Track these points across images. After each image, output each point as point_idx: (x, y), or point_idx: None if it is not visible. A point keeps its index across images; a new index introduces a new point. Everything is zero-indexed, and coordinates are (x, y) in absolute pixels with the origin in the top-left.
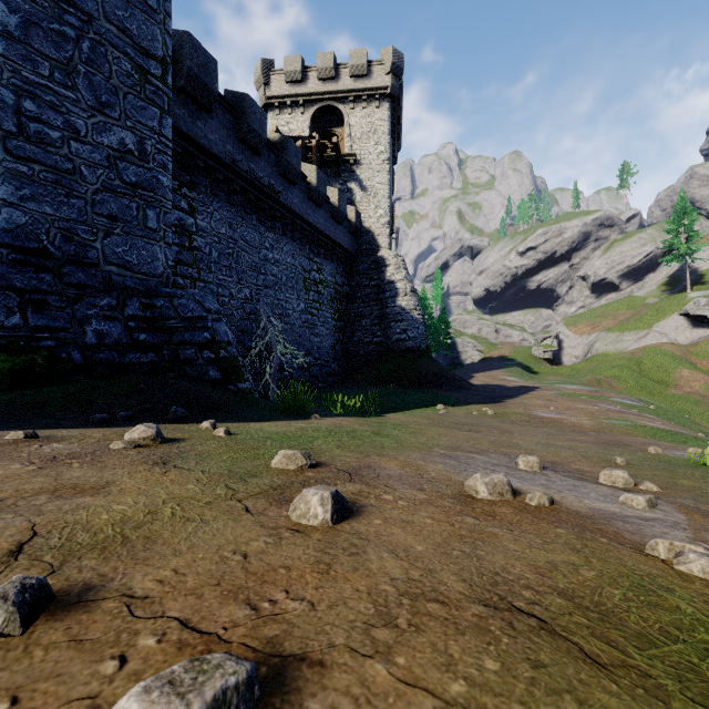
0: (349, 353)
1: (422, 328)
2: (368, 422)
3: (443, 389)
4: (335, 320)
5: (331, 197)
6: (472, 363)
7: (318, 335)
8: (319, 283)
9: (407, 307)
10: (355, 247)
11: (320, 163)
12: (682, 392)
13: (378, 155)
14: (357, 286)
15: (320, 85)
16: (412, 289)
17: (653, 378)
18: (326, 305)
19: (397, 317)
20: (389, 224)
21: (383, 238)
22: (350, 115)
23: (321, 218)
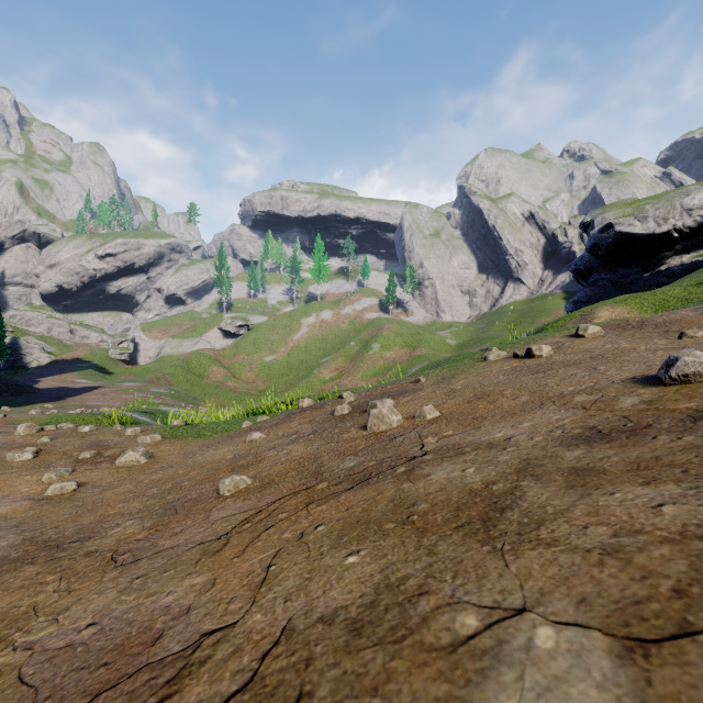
0: None
1: None
2: None
3: (5, 395)
4: None
5: None
6: (39, 367)
7: None
8: None
9: None
10: None
11: None
12: (211, 382)
13: None
14: None
15: None
16: None
17: (196, 373)
18: None
19: None
20: None
21: None
22: None
23: None
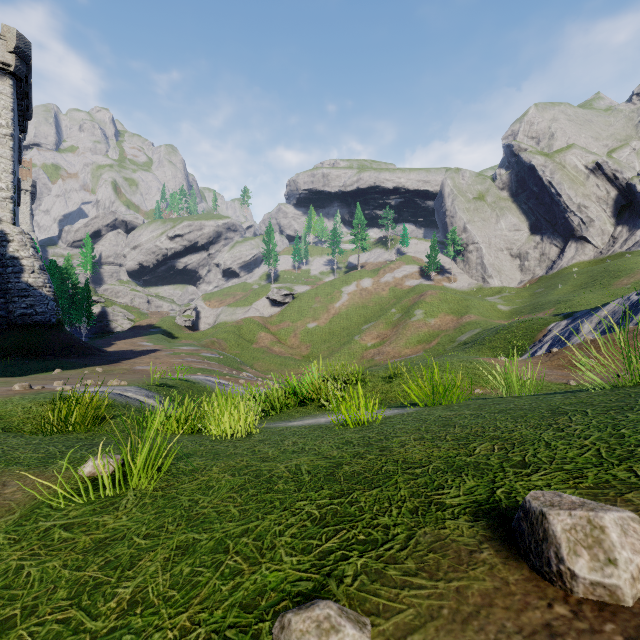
0: None
1: (53, 304)
2: None
3: (72, 357)
4: None
5: None
6: (120, 332)
7: None
8: None
9: (34, 284)
10: None
11: None
12: (259, 346)
13: None
14: None
15: None
16: (42, 267)
17: (246, 338)
18: None
19: (22, 292)
20: (13, 199)
21: (5, 212)
22: None
23: None
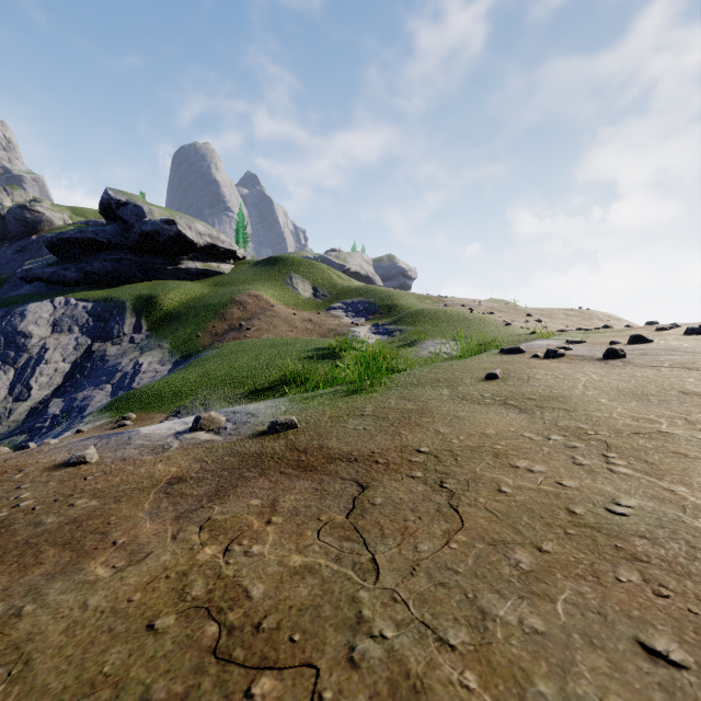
0: None
1: None
2: None
3: None
4: None
5: None
6: None
7: None
8: None
9: None
10: None
11: None
12: None
13: None
14: None
15: None
16: None
17: None
18: None
19: None
20: None
21: None
22: None
23: None
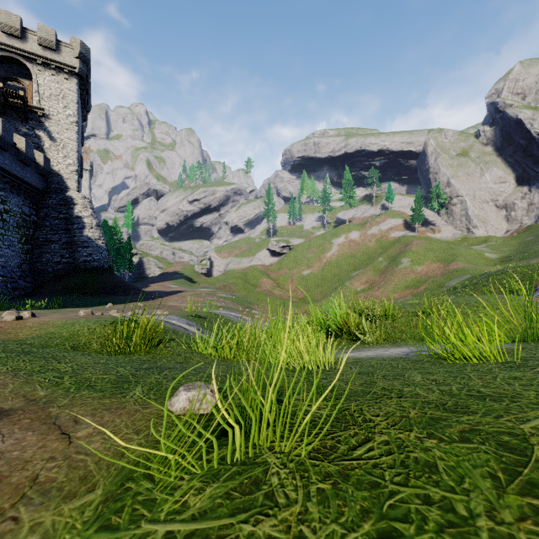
0: (37, 271)
1: (106, 253)
2: (50, 311)
3: (119, 295)
4: (21, 244)
5: (18, 143)
6: (153, 277)
7: (3, 256)
8: (4, 212)
9: (93, 237)
10: (43, 185)
11: (4, 104)
12: (262, 290)
13: (67, 116)
14: (46, 216)
15: (4, 37)
16: (98, 224)
17: (251, 283)
18: (12, 231)
19: (84, 244)
20: (77, 172)
21: (72, 182)
22: (38, 75)
23: (7, 160)
